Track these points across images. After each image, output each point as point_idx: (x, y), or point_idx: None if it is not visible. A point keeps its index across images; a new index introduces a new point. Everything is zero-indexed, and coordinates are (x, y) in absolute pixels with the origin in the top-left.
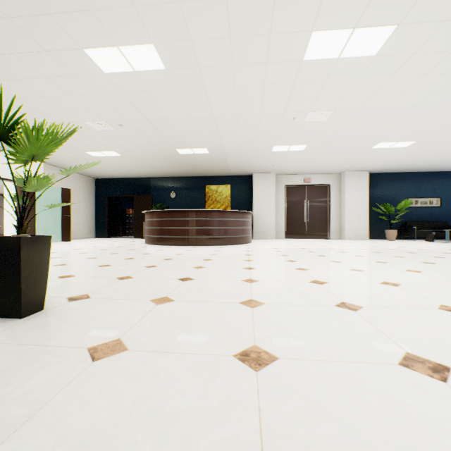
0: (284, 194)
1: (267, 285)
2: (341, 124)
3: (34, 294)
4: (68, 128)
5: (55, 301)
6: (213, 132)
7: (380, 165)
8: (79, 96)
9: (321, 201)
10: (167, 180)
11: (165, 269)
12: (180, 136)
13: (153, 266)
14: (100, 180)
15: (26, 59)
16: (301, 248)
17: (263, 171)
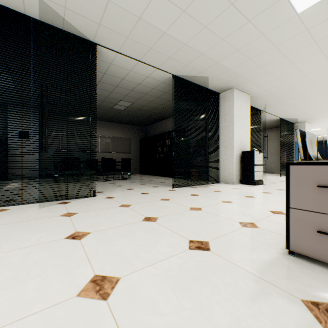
0: None
1: None
2: None
3: None
4: None
5: None
6: None
7: None
8: None
9: None
10: None
11: None
12: (320, 134)
13: None
14: None
15: None
16: None
17: None
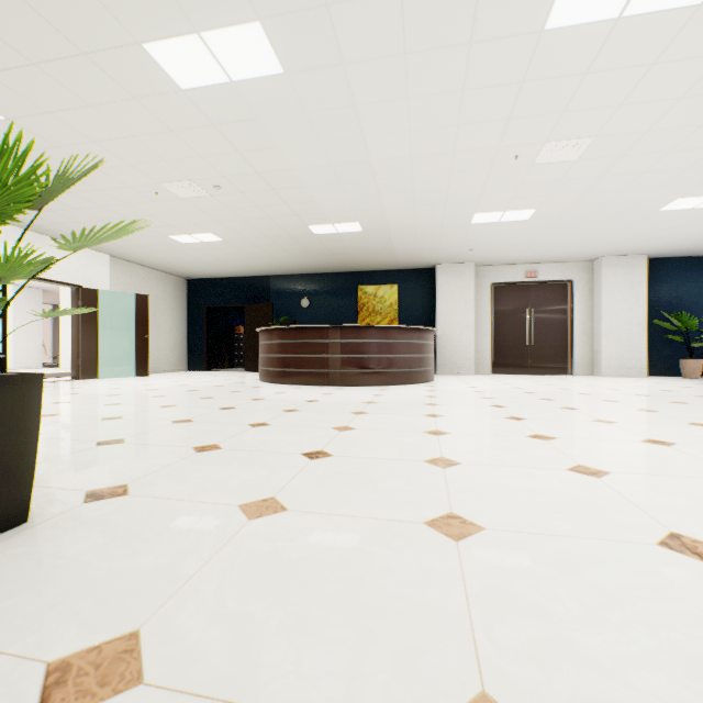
0: (490, 299)
1: (479, 476)
2: (606, 164)
3: (3, 492)
4: (137, 196)
5: (60, 499)
6: (370, 191)
7: (671, 242)
8: (146, 137)
9: (557, 309)
10: (296, 280)
11: (283, 431)
12: (313, 202)
13: (262, 423)
14: (195, 281)
15: (55, 73)
16: (527, 392)
17: (454, 260)
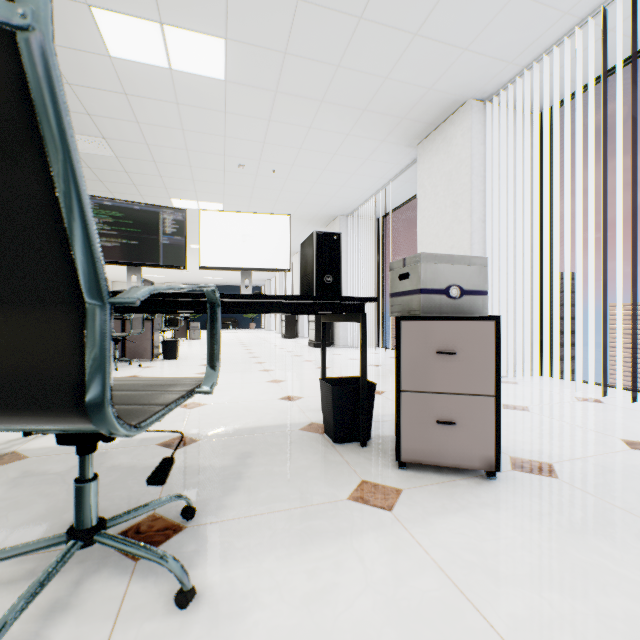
0: None
1: None
2: None
3: None
4: None
5: None
6: None
7: (180, 281)
8: None
9: None
10: None
11: None
12: None
13: None
14: None
15: None
16: None
17: None
